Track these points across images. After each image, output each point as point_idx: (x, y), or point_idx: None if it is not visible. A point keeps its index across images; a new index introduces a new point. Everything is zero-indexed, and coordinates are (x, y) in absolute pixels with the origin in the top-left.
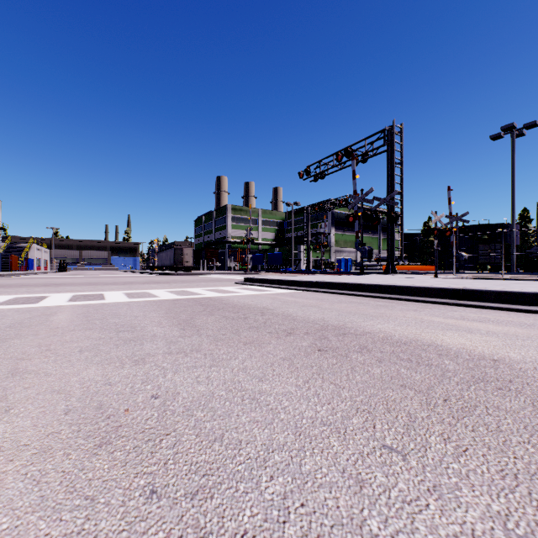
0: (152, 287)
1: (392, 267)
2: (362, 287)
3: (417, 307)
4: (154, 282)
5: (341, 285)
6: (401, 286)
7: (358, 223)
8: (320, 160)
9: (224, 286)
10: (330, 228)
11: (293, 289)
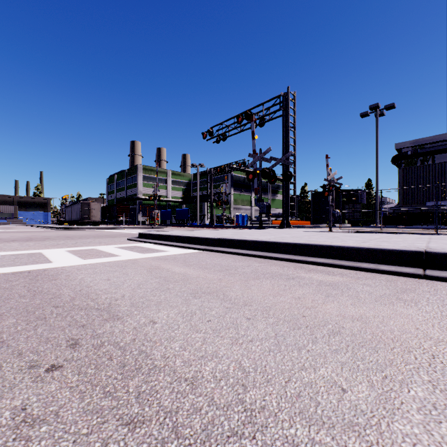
0: (3, 247)
1: (286, 222)
2: (277, 246)
3: (385, 286)
4: (28, 238)
5: (250, 243)
6: (331, 246)
7: (257, 180)
8: (222, 122)
9: (108, 244)
10: (230, 188)
11: (191, 248)
